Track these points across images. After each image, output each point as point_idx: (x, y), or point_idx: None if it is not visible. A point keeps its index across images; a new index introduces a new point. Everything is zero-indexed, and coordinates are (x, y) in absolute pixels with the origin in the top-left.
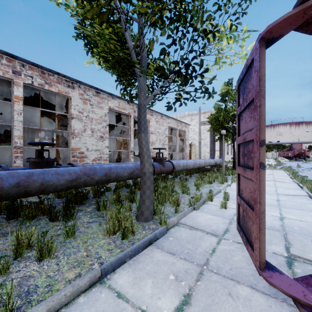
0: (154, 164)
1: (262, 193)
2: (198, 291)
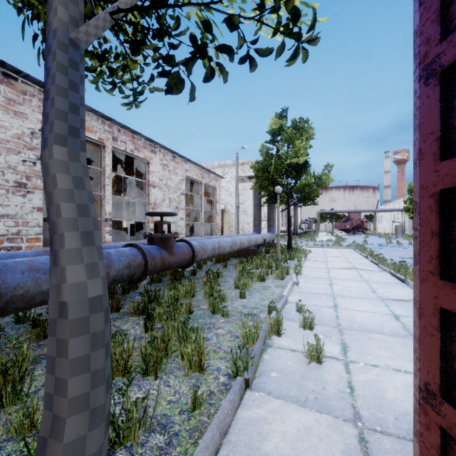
0: (148, 249)
1: None
2: None
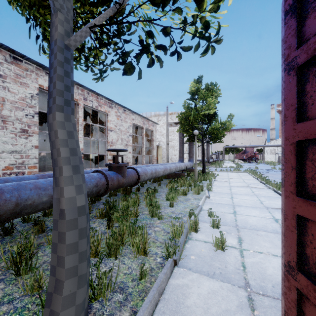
0: (108, 173)
1: None
2: None
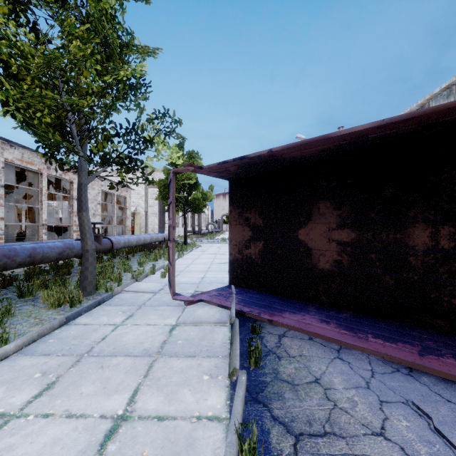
0: None
1: (174, 255)
2: (137, 313)
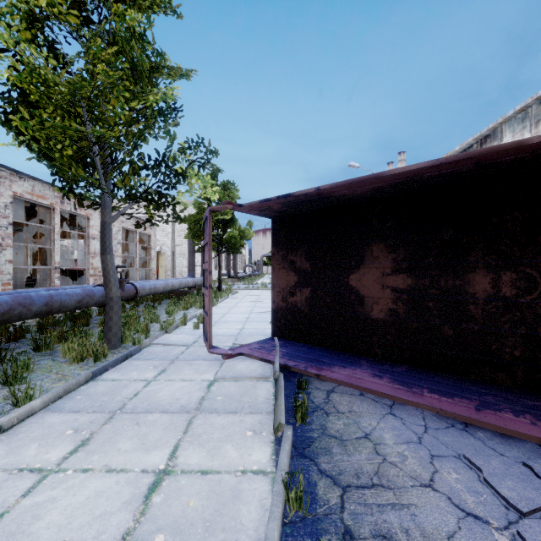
0: None
1: (210, 303)
2: (170, 368)
